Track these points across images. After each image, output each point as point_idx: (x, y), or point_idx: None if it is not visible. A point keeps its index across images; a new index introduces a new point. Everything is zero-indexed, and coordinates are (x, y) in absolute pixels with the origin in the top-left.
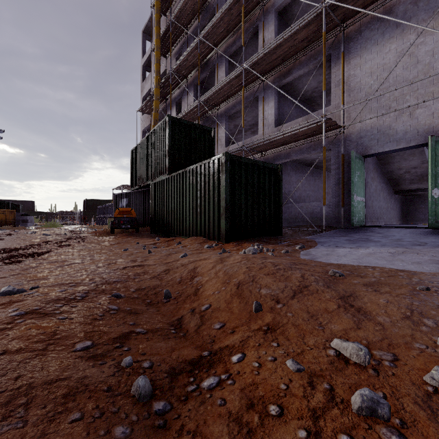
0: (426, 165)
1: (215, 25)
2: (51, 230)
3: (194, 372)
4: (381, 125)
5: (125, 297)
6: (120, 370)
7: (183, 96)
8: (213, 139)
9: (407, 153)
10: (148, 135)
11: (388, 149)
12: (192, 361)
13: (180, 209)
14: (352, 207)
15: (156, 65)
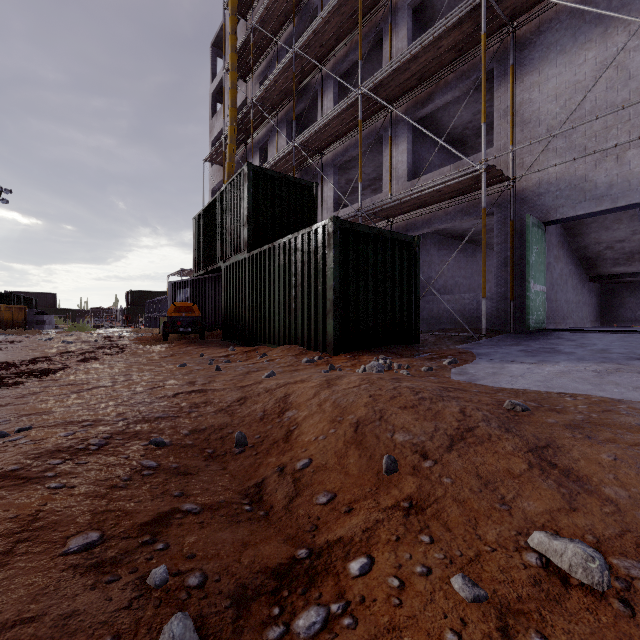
0: (638, 237)
1: (317, 31)
2: (76, 335)
3: (281, 595)
4: (571, 175)
5: (171, 445)
6: (143, 594)
7: (271, 137)
8: (315, 199)
9: (609, 219)
10: (218, 194)
11: (583, 212)
12: (278, 568)
13: (266, 304)
14: (527, 300)
15: (230, 92)
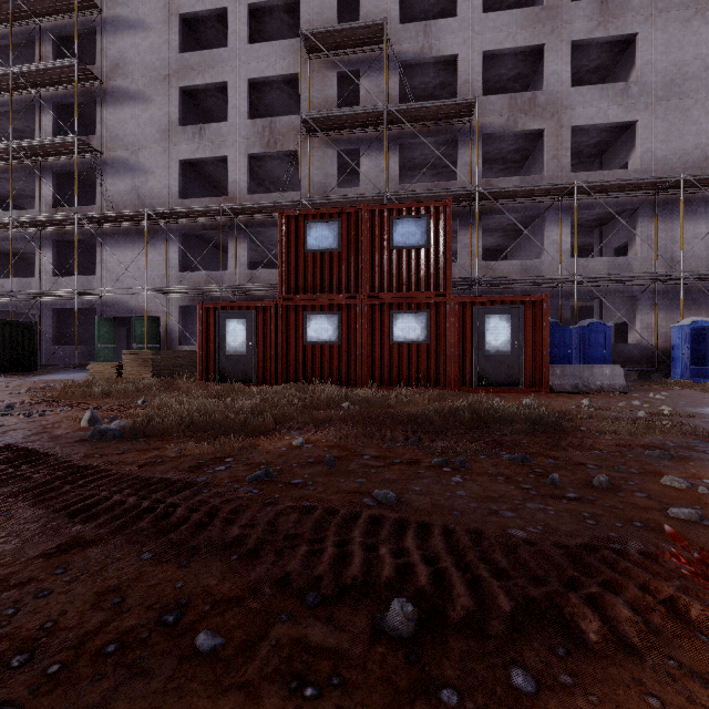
0: None
1: None
2: None
3: None
4: (124, 299)
5: None
6: None
7: None
8: None
9: None
10: None
11: (127, 316)
12: None
13: None
14: (97, 352)
15: None
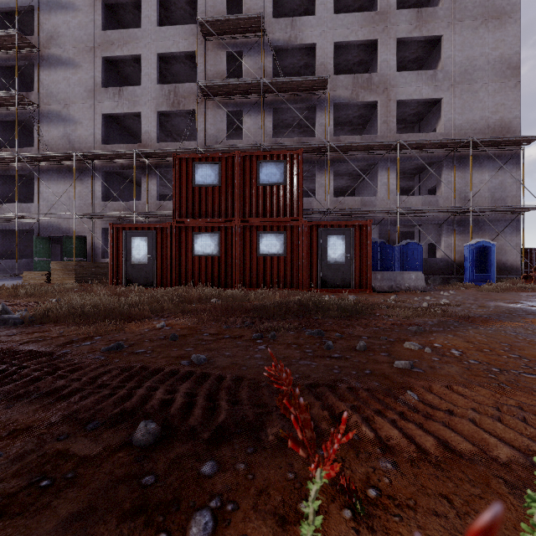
0: None
1: None
2: None
3: None
4: (57, 222)
5: None
6: None
7: None
8: None
9: None
10: None
11: (60, 235)
12: None
13: None
14: (34, 264)
15: None
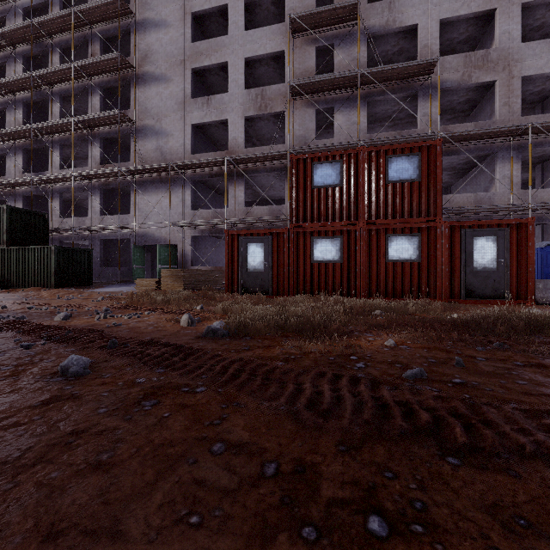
0: None
1: (49, 125)
2: None
3: None
4: (151, 232)
5: None
6: None
7: (9, 154)
8: (47, 221)
9: None
10: None
11: (153, 244)
12: None
13: (20, 271)
14: (133, 271)
15: None
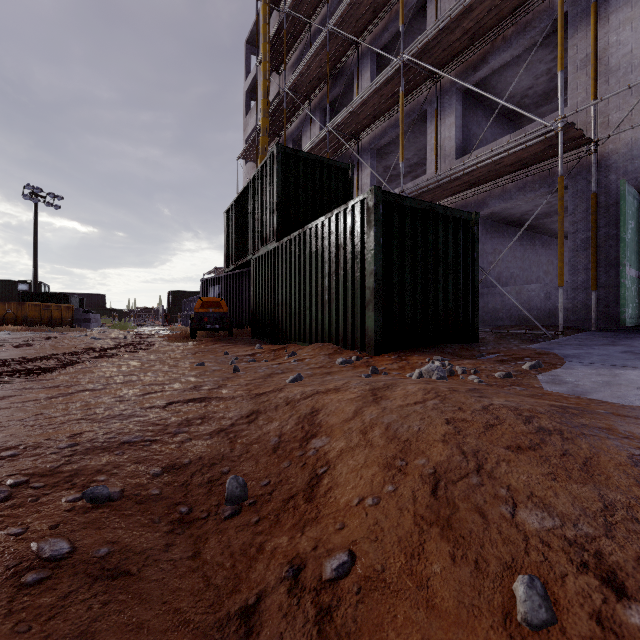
0: None
1: (353, 3)
2: (109, 332)
3: None
4: None
5: (119, 498)
6: None
7: (304, 128)
8: (351, 183)
9: None
10: (248, 183)
11: None
12: None
13: (296, 297)
14: (621, 289)
15: (263, 83)
